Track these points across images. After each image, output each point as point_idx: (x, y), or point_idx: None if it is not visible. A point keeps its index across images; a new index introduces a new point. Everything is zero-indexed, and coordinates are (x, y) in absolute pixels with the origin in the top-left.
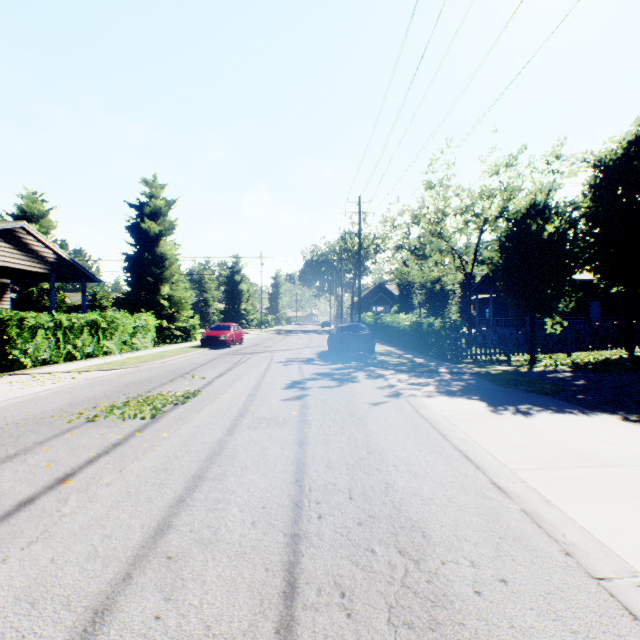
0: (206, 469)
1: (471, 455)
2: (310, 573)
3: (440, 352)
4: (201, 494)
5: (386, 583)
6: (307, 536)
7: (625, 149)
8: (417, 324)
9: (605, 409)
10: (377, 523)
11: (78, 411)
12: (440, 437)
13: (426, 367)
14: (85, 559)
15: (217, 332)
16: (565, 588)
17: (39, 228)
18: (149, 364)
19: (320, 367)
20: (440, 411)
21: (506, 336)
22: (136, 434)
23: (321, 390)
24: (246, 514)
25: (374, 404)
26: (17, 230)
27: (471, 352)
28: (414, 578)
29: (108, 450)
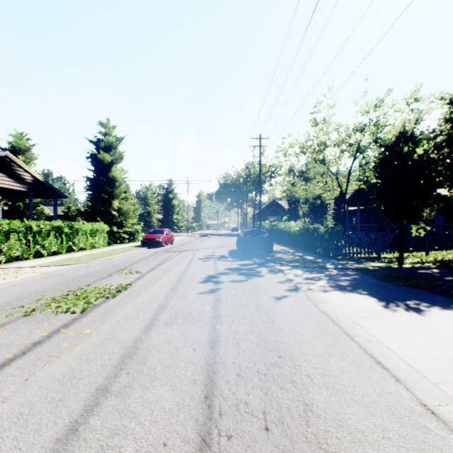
0: (113, 378)
1: (384, 361)
2: None
3: (324, 251)
4: (98, 419)
5: None
6: None
7: None
8: (305, 229)
9: None
10: None
11: (21, 304)
12: (346, 337)
13: (315, 263)
14: None
15: (153, 235)
16: None
17: (24, 159)
18: (98, 260)
19: (231, 263)
20: (338, 306)
21: (377, 238)
22: (61, 330)
23: (231, 284)
24: None
25: (278, 298)
26: (2, 158)
27: (349, 251)
28: None
29: (26, 350)
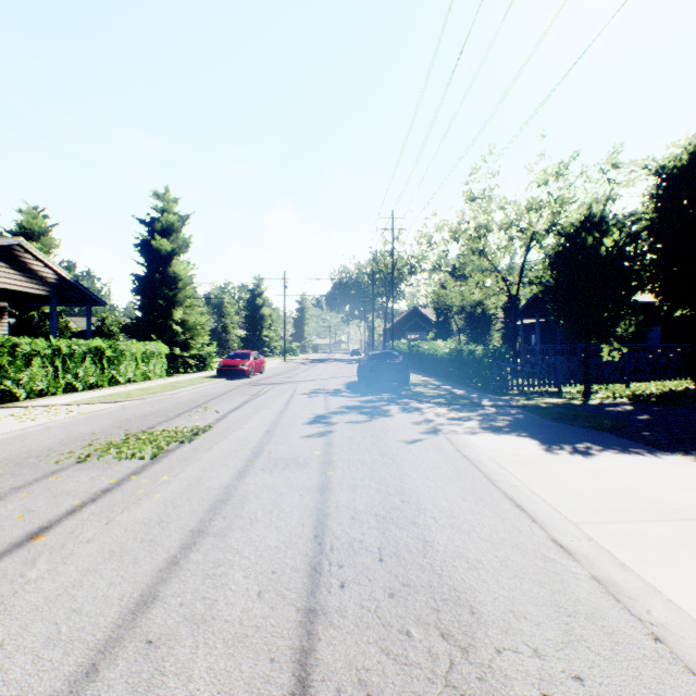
0: (208, 521)
1: (525, 504)
2: (327, 666)
3: (482, 383)
4: (199, 554)
5: (426, 681)
6: (325, 612)
7: (692, 154)
8: (456, 352)
9: (676, 448)
10: (413, 594)
11: (69, 450)
12: (487, 482)
13: (467, 399)
14: (42, 644)
15: (235, 360)
16: (661, 690)
17: (40, 246)
18: (158, 396)
19: (348, 399)
20: (485, 450)
21: (557, 365)
22: (131, 477)
23: (349, 426)
24: (251, 581)
25: (409, 442)
26: (13, 247)
27: (517, 383)
28: (462, 674)
29: (95, 497)
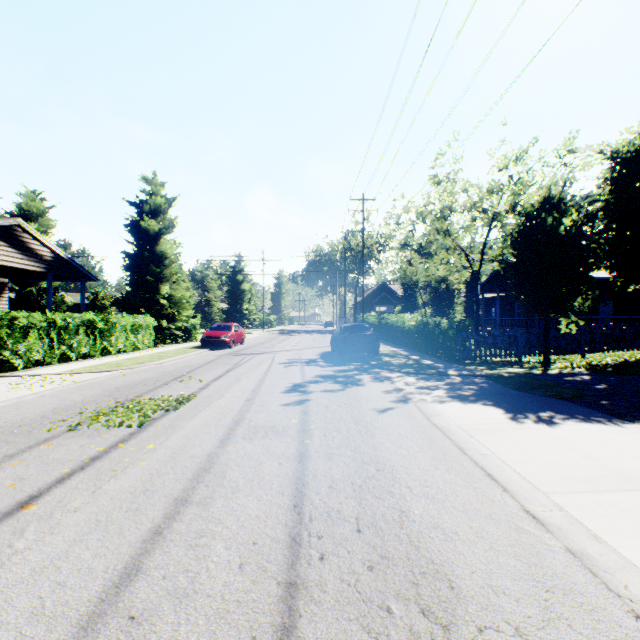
0: (191, 490)
1: (495, 473)
2: None
3: (448, 353)
4: (182, 524)
5: None
6: (306, 586)
7: None
8: (423, 324)
9: (635, 417)
10: (392, 567)
11: (61, 418)
12: (457, 450)
13: (434, 369)
14: (26, 619)
15: (217, 332)
16: None
17: (38, 227)
18: (145, 365)
19: (323, 369)
20: (454, 419)
21: (517, 336)
22: (119, 445)
23: (324, 394)
24: (233, 553)
25: (381, 410)
26: (12, 228)
27: (480, 353)
28: None
29: (84, 465)
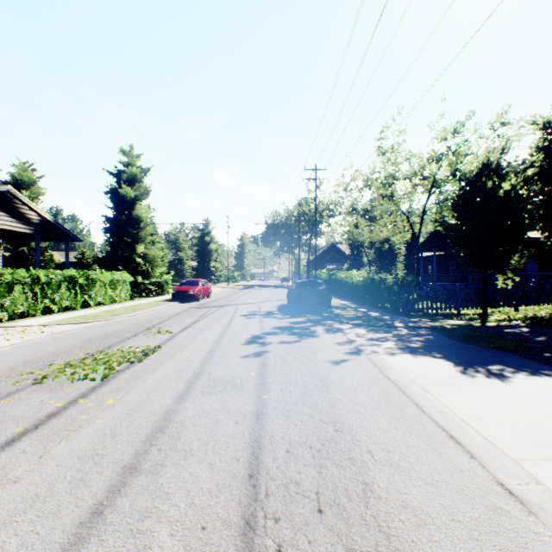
0: (142, 455)
1: (458, 435)
2: None
3: (393, 306)
4: (126, 500)
5: None
6: None
7: None
8: (370, 280)
9: None
10: None
11: (30, 370)
12: (415, 407)
13: (382, 321)
14: None
15: (186, 287)
16: None
17: (29, 194)
18: (120, 317)
19: (280, 321)
20: (407, 372)
21: (456, 291)
22: (78, 401)
23: (281, 346)
24: (178, 543)
25: (336, 363)
26: (3, 194)
27: (422, 306)
28: None
29: (39, 424)
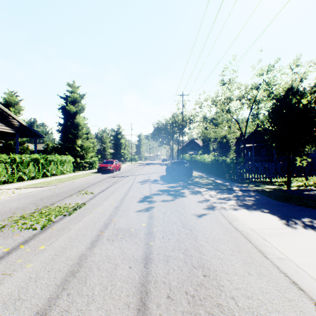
0: (54, 300)
1: (299, 281)
2: None
3: (230, 176)
4: None
5: None
6: None
7: None
8: (215, 160)
9: None
10: None
11: None
12: (259, 254)
13: (225, 186)
14: None
15: (106, 164)
16: None
17: (14, 110)
18: (64, 183)
19: (161, 185)
20: (248, 224)
21: (269, 167)
22: (20, 246)
23: (162, 203)
24: None
25: (199, 216)
26: None
27: (249, 176)
28: None
29: None
